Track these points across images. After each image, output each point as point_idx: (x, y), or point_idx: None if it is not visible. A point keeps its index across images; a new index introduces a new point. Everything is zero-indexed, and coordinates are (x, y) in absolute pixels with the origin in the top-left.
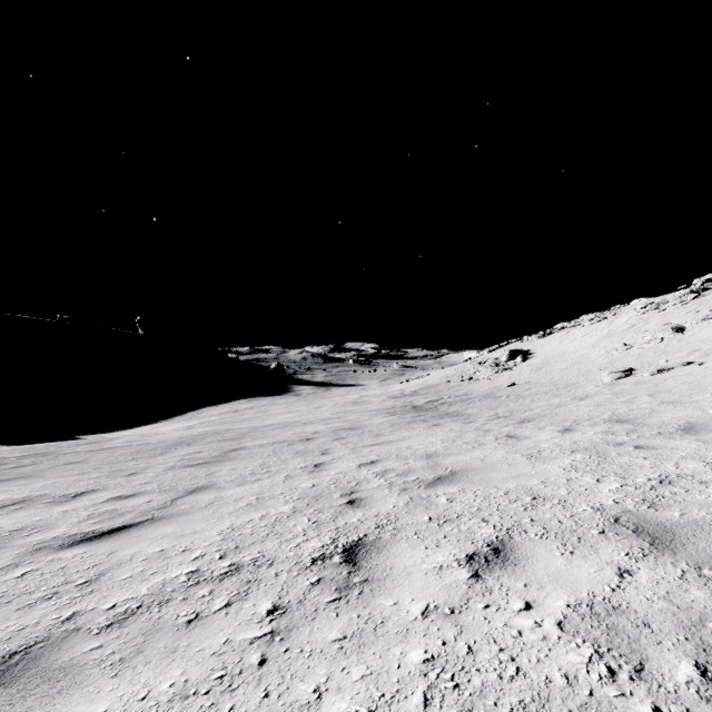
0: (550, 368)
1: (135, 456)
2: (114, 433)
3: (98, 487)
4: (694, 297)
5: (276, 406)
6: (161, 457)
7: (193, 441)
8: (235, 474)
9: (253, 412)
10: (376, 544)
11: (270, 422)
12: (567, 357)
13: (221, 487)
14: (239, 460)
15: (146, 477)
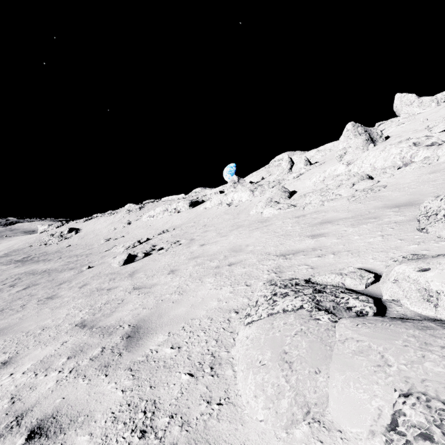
0: (87, 237)
1: None
2: None
3: None
4: (139, 210)
5: None
6: None
7: None
8: None
9: None
10: (43, 272)
11: None
12: (95, 232)
13: None
14: None
15: None
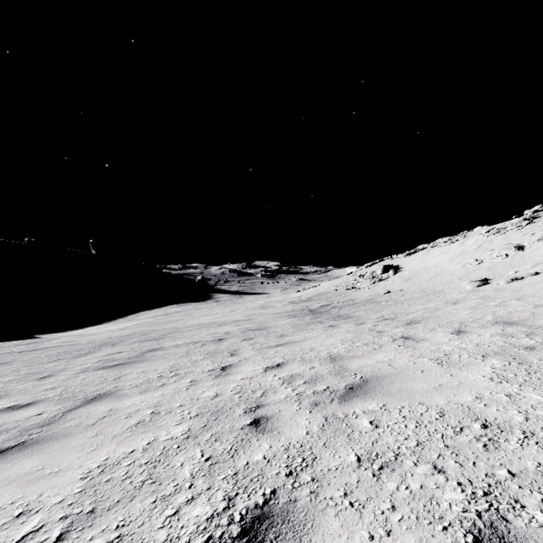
0: (417, 279)
1: (59, 357)
2: (65, 332)
3: (1, 394)
4: (527, 223)
5: (199, 310)
6: (83, 358)
7: (119, 341)
8: (143, 378)
9: (180, 315)
10: (290, 518)
11: (191, 323)
12: (430, 270)
13: (123, 395)
14: (153, 361)
15: (55, 381)
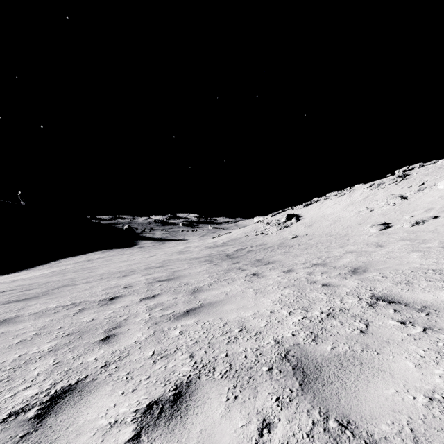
0: (318, 225)
1: None
2: None
3: None
4: (402, 179)
5: (121, 256)
6: None
7: None
8: None
9: (100, 261)
10: None
11: (97, 272)
12: (328, 218)
13: None
14: None
15: None
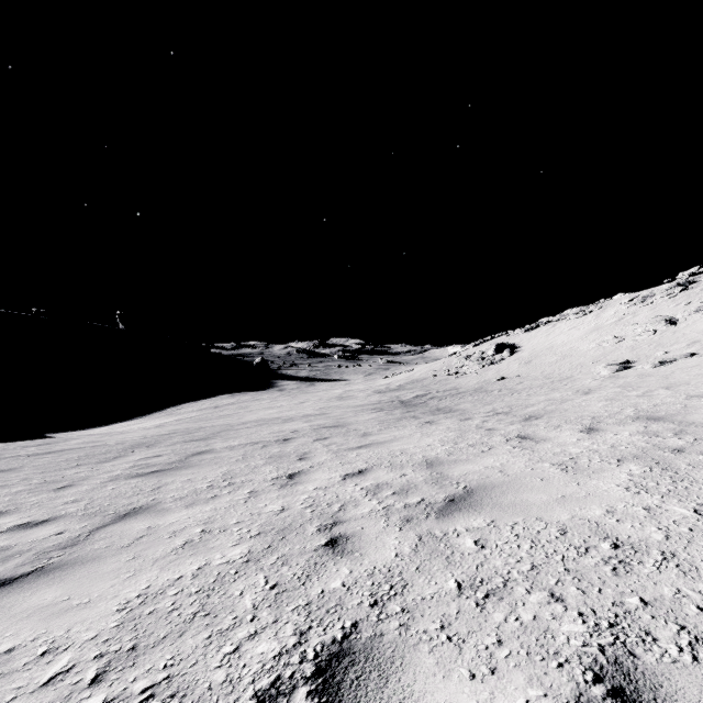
0: (539, 362)
1: (80, 462)
2: (86, 430)
3: (9, 508)
4: (682, 290)
5: (258, 402)
6: (111, 463)
7: (156, 441)
8: (188, 488)
9: (233, 407)
10: (375, 655)
11: (248, 419)
12: (556, 350)
13: (164, 510)
14: (200, 467)
15: (77, 492)
